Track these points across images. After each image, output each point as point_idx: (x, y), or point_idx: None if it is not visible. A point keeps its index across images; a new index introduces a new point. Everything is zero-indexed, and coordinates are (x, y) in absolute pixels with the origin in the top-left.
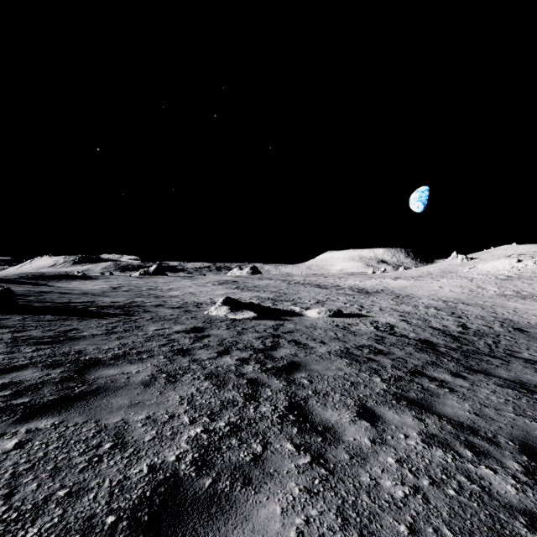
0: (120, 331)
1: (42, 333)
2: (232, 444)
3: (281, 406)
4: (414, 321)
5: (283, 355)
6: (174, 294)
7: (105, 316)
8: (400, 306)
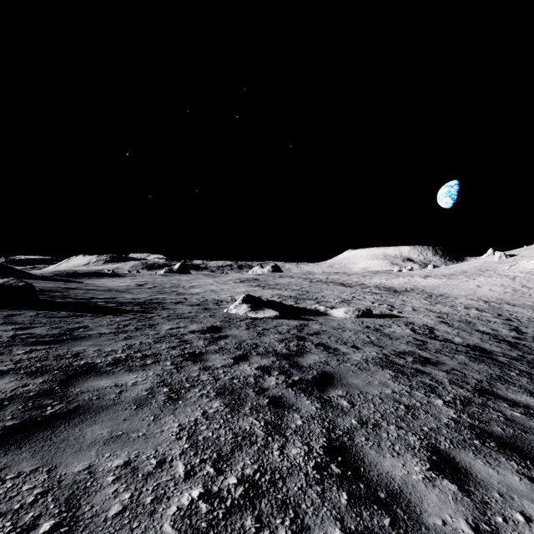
0: (131, 329)
1: (47, 331)
2: (246, 528)
3: (317, 446)
4: (455, 324)
5: (311, 363)
6: (196, 291)
7: (121, 313)
8: (435, 306)
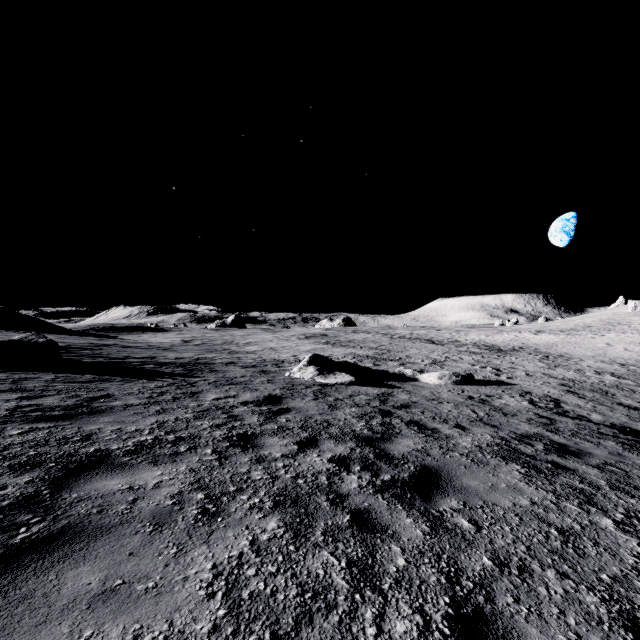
0: (166, 399)
1: (59, 401)
2: None
3: (437, 615)
4: (587, 394)
5: (404, 451)
6: (252, 349)
7: (158, 377)
8: (556, 370)
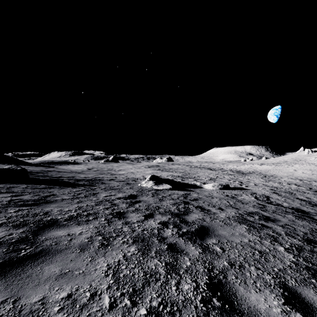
0: (81, 196)
1: (30, 197)
2: None
3: (202, 283)
4: (282, 194)
5: (193, 219)
6: (122, 172)
7: (76, 186)
8: (269, 183)
